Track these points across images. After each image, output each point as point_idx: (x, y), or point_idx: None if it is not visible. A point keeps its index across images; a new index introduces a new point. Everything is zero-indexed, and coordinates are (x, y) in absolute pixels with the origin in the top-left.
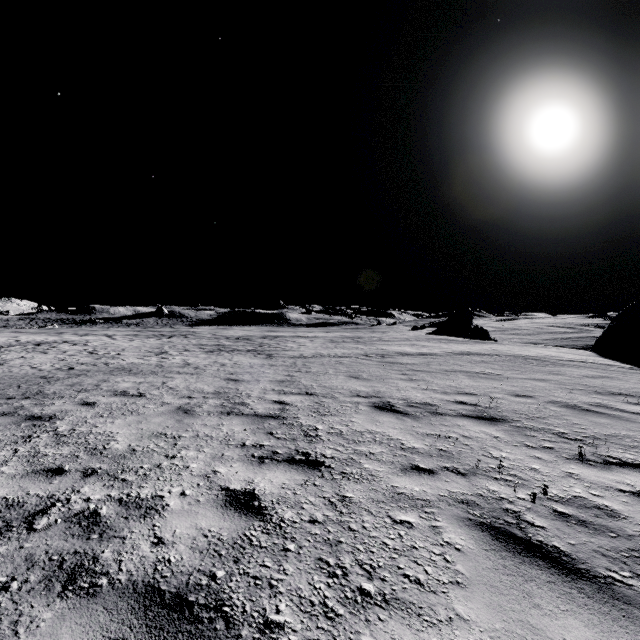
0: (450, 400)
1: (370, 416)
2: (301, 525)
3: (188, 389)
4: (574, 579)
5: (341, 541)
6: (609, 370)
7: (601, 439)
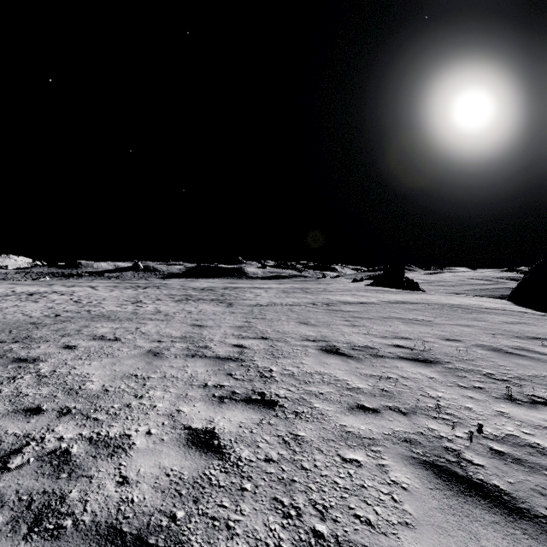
0: (388, 344)
1: (318, 358)
2: (257, 464)
3: (158, 334)
4: (516, 519)
5: (294, 480)
6: (525, 317)
7: (525, 379)
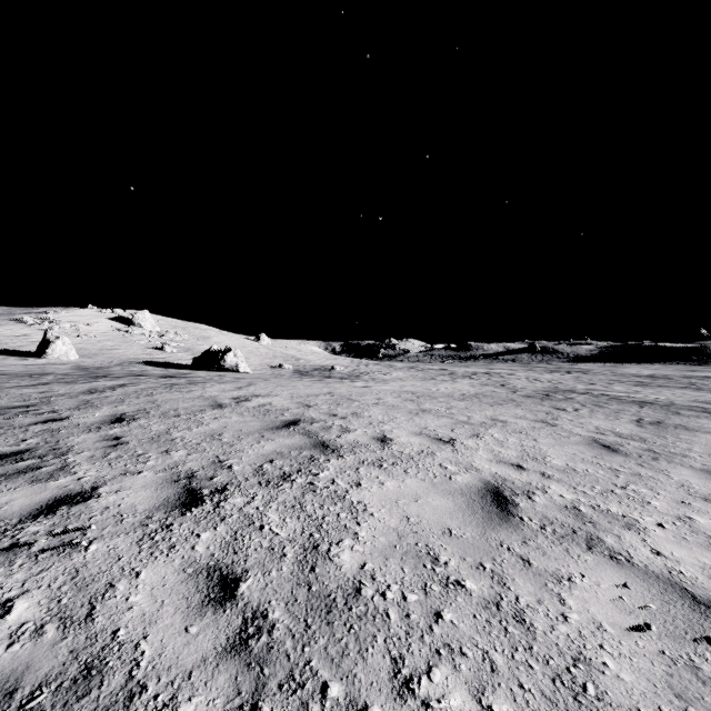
0: None
1: None
2: None
3: (670, 399)
4: None
5: None
6: None
7: None
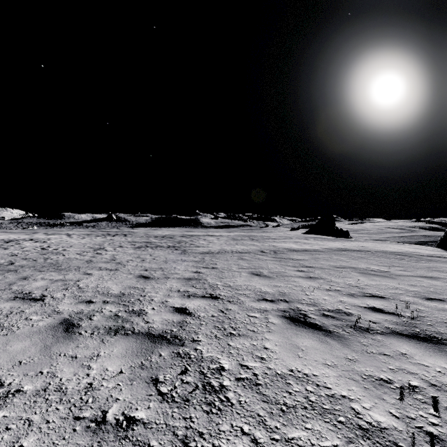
0: (363, 306)
1: (286, 337)
2: None
3: (95, 289)
4: None
5: None
6: None
7: None
